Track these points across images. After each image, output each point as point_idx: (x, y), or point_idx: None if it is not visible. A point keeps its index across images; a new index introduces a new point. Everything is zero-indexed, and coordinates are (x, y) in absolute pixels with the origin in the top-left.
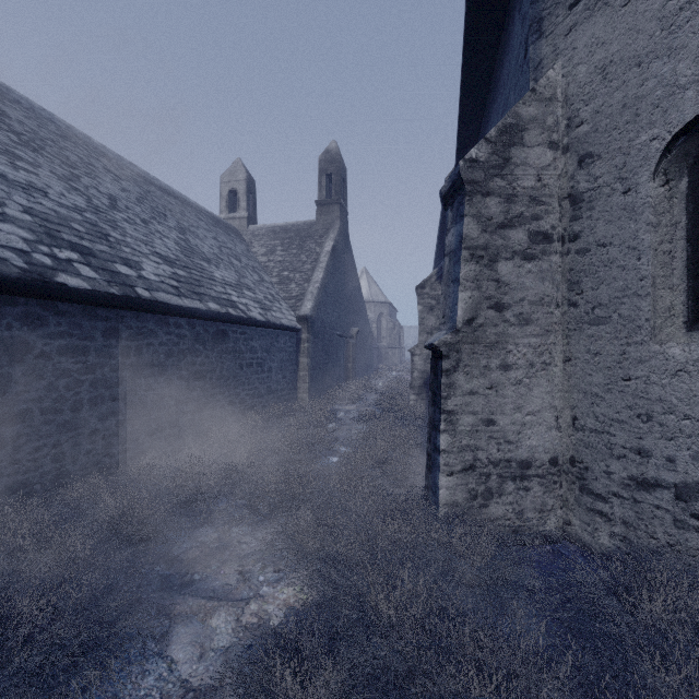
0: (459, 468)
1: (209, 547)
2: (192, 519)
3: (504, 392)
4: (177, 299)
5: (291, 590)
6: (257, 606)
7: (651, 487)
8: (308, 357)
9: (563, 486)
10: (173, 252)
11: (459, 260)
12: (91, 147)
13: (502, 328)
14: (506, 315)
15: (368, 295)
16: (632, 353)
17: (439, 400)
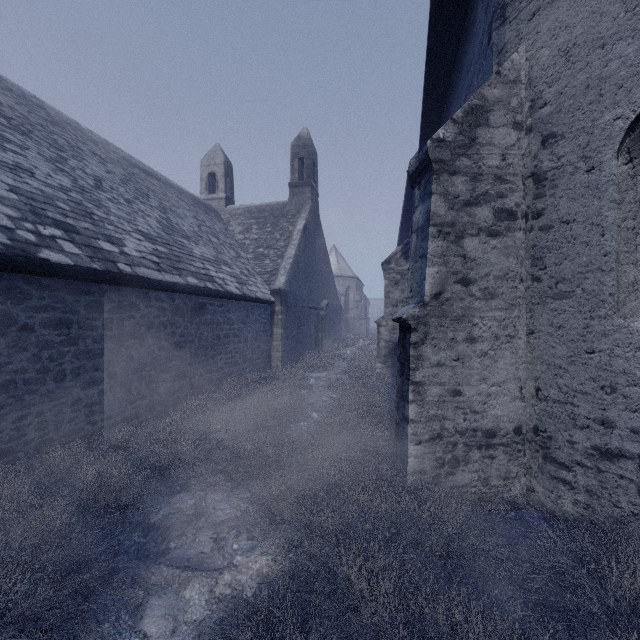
0: (426, 437)
1: (185, 514)
2: (170, 485)
3: (470, 364)
4: (157, 274)
5: (264, 560)
6: (230, 576)
7: (615, 457)
8: (281, 328)
9: (526, 454)
10: (154, 230)
11: (426, 236)
12: (79, 132)
13: (469, 302)
14: (472, 289)
15: (337, 270)
16: (596, 326)
17: (407, 371)
